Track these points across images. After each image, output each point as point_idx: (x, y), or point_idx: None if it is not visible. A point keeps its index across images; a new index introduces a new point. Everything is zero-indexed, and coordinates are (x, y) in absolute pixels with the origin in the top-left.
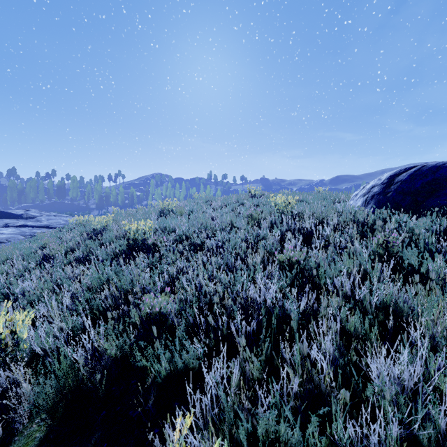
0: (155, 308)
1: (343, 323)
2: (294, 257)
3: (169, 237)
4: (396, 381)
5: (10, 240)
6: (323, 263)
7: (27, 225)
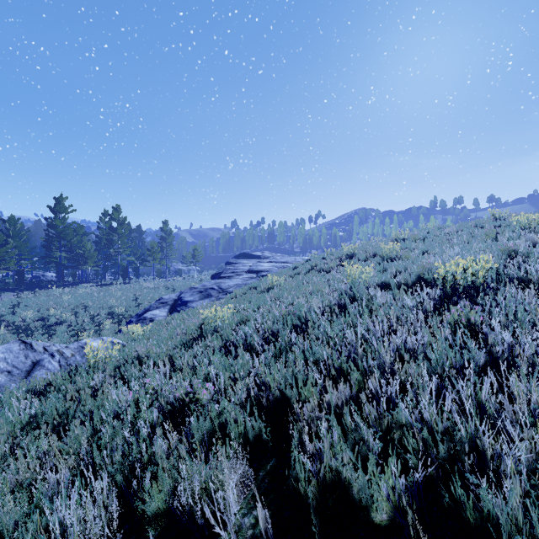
0: (426, 265)
1: (528, 265)
2: (511, 247)
3: (412, 252)
4: (536, 270)
5: (271, 270)
6: (533, 249)
7: (272, 262)
